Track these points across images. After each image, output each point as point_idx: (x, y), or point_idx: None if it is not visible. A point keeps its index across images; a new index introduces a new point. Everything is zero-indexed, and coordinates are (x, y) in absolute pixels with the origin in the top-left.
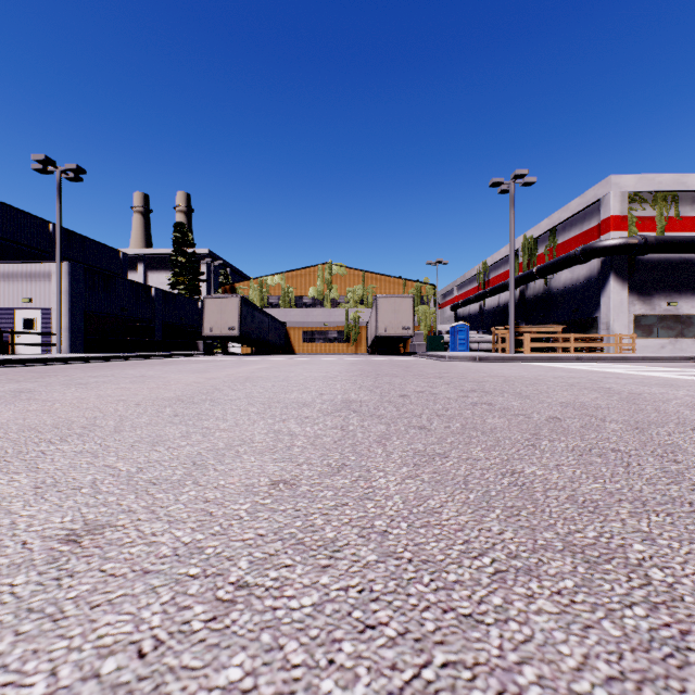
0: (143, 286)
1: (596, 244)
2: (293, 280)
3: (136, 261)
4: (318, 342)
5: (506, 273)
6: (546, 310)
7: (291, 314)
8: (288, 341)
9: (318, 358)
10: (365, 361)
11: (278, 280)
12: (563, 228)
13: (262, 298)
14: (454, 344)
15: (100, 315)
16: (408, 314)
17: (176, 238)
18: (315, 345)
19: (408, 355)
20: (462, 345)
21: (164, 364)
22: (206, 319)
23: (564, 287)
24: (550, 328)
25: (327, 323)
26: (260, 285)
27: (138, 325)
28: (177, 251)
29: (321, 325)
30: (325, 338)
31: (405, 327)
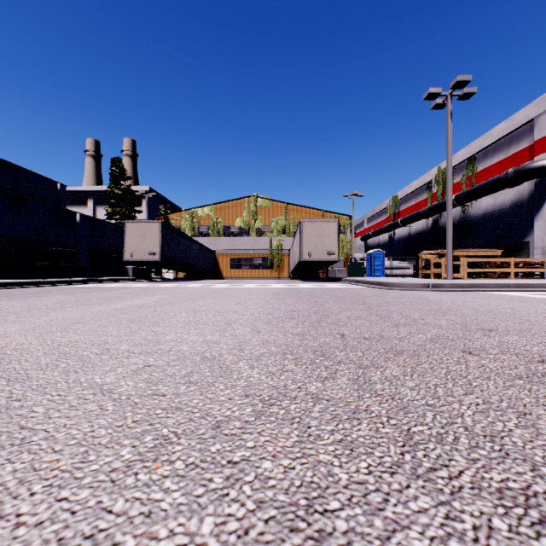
0: (66, 211)
1: (533, 164)
2: (222, 211)
3: (86, 197)
4: (244, 268)
5: (417, 204)
6: (463, 236)
7: (220, 242)
8: (217, 267)
9: (239, 285)
10: (292, 289)
11: (208, 211)
12: (483, 155)
13: (193, 227)
14: (371, 270)
15: (8, 238)
16: (333, 239)
17: (113, 172)
18: (241, 271)
19: (332, 281)
20: (378, 271)
21: (20, 295)
22: (127, 244)
23: (485, 213)
24: (487, 252)
25: (252, 250)
26: (191, 215)
27: (54, 249)
28: (114, 184)
29: (247, 252)
30: (250, 264)
31: (330, 252)
